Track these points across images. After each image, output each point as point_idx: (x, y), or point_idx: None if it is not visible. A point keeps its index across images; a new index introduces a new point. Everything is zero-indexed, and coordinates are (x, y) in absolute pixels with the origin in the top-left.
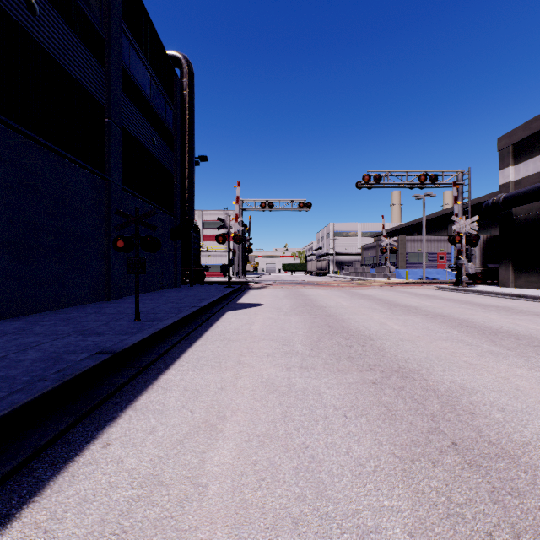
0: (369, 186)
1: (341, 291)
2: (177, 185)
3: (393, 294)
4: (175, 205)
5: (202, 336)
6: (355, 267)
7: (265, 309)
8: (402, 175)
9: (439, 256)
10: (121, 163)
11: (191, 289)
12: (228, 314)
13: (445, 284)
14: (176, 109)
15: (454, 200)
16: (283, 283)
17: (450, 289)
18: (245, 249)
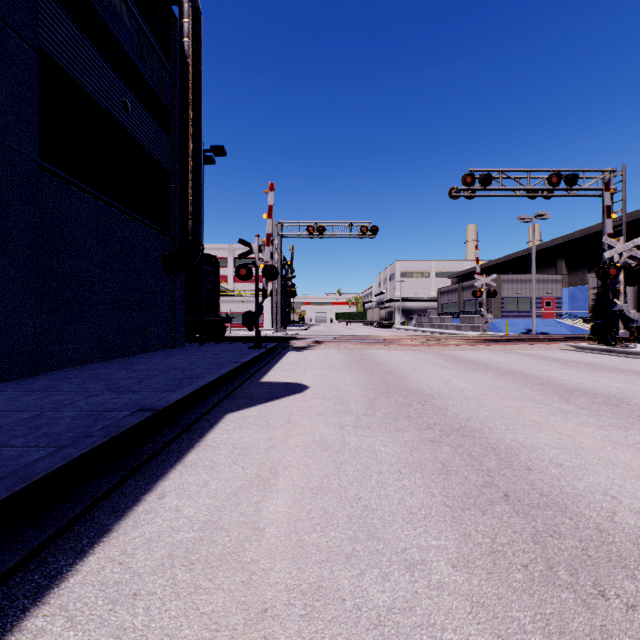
0: (469, 193)
1: (430, 353)
2: (176, 188)
3: (521, 361)
4: (173, 219)
5: (30, 614)
6: (430, 316)
7: (311, 403)
8: (519, 178)
9: (545, 302)
10: (36, 116)
11: (193, 352)
12: (224, 424)
13: (580, 342)
14: (174, 70)
15: (606, 212)
16: (340, 341)
17: (597, 351)
18: (285, 291)
